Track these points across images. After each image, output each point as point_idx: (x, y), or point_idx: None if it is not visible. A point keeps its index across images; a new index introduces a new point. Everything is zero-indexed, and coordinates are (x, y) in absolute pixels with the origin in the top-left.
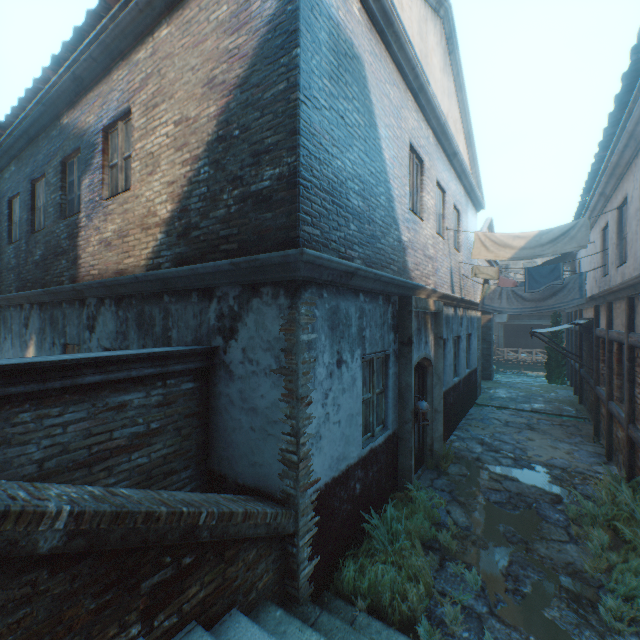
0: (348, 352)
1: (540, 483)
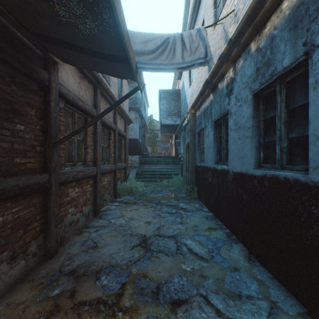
0: (182, 141)
1: (148, 196)
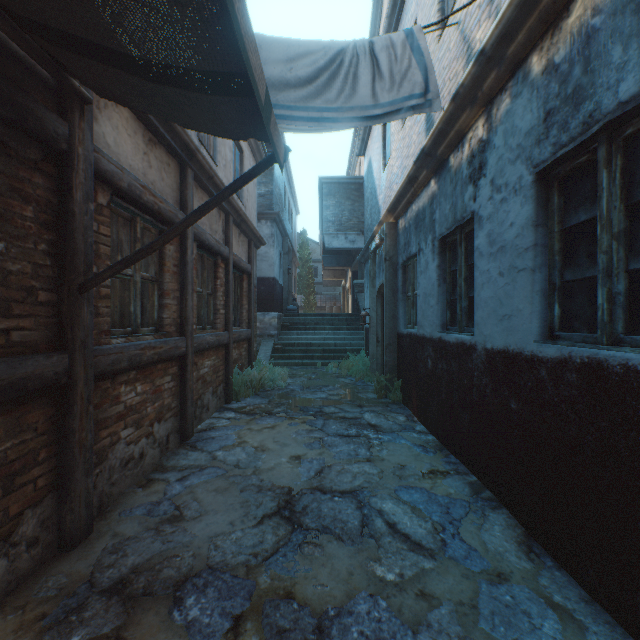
0: (368, 283)
1: (298, 398)
